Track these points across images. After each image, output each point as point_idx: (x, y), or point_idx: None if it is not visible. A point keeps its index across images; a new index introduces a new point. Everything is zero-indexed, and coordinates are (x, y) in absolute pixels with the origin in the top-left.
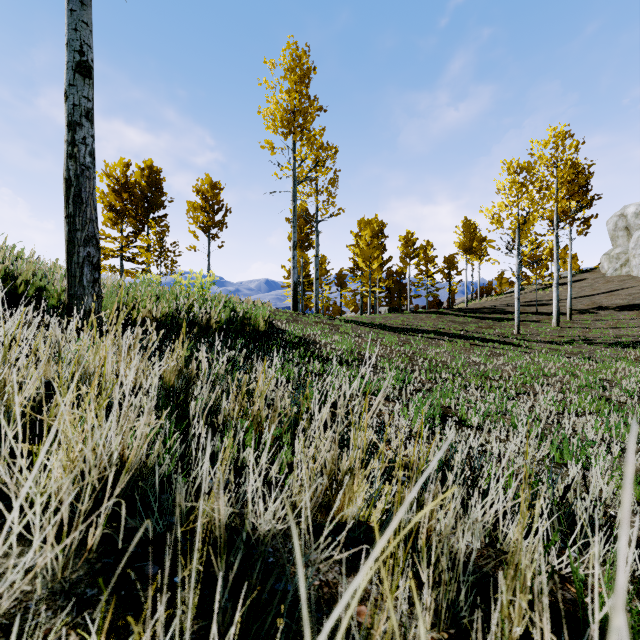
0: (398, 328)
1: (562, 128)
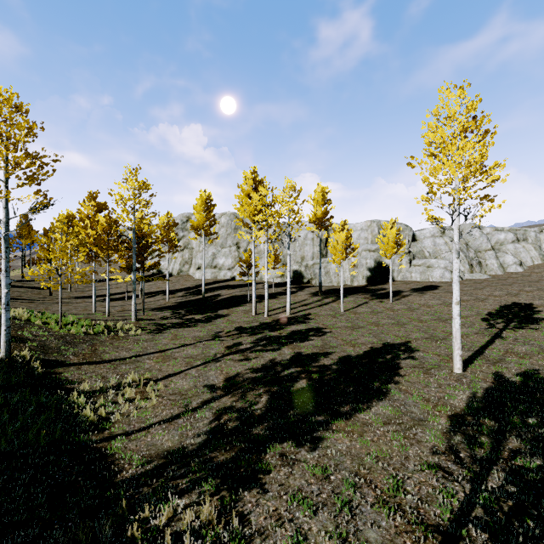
0: None
1: (72, 214)
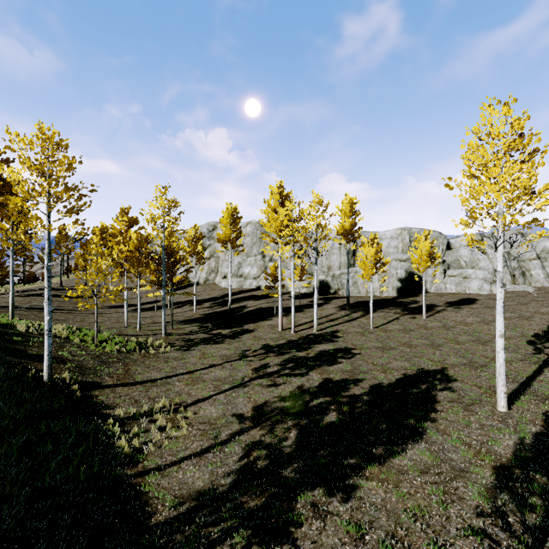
0: (34, 308)
1: (105, 227)
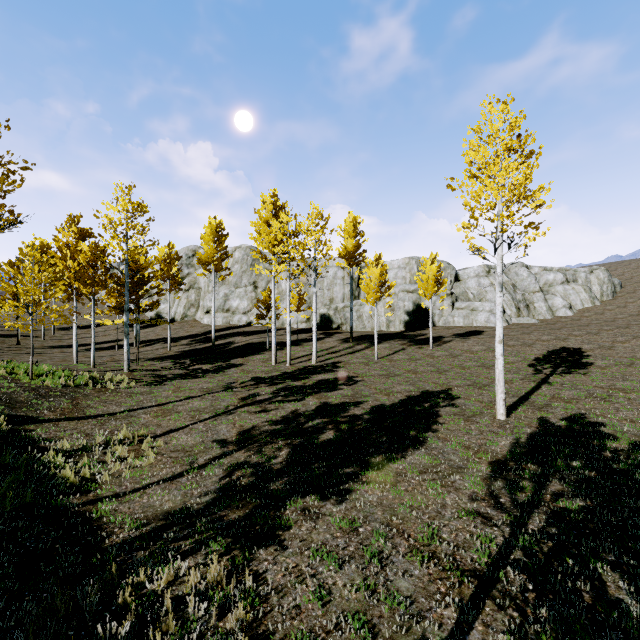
0: None
1: (46, 244)
